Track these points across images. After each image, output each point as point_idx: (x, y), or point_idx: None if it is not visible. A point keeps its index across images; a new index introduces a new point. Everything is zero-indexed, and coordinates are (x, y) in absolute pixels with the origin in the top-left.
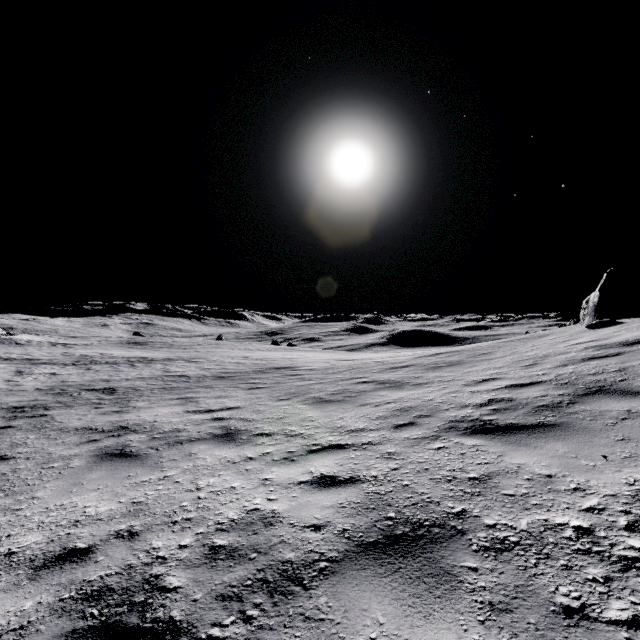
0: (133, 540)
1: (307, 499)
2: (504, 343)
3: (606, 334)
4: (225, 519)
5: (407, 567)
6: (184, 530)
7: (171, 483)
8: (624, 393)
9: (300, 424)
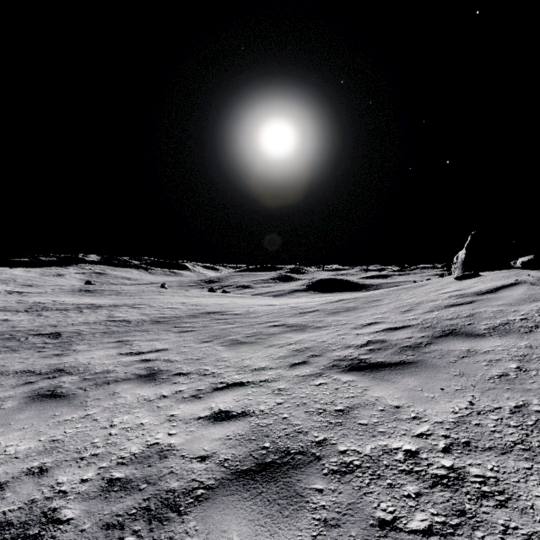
0: (42, 476)
1: (201, 433)
2: (392, 291)
3: (467, 285)
4: (127, 453)
5: (268, 491)
6: (89, 465)
7: (90, 421)
8: (468, 335)
9: (214, 364)
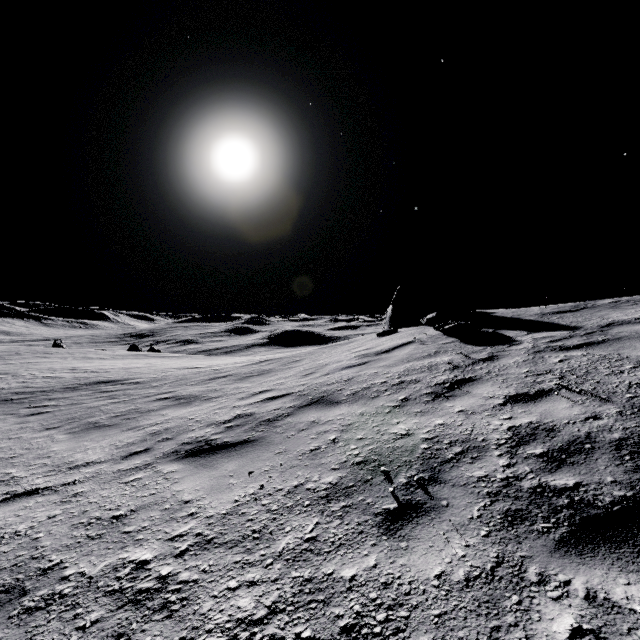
0: None
1: None
2: (319, 350)
3: (378, 343)
4: None
5: None
6: None
7: None
8: (328, 403)
9: (28, 463)
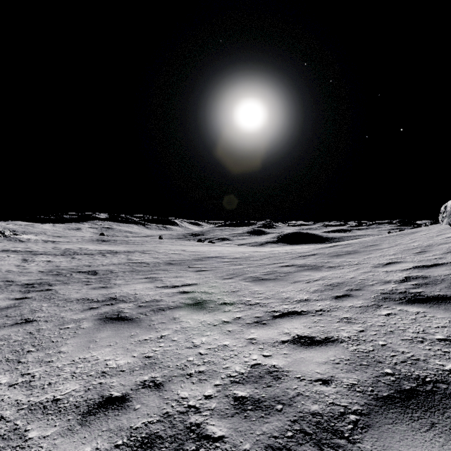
0: (160, 390)
1: (299, 356)
2: (384, 238)
3: None
4: (234, 372)
5: (441, 422)
6: (202, 382)
7: (169, 341)
8: None
9: (252, 296)
